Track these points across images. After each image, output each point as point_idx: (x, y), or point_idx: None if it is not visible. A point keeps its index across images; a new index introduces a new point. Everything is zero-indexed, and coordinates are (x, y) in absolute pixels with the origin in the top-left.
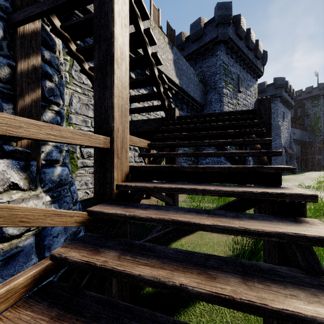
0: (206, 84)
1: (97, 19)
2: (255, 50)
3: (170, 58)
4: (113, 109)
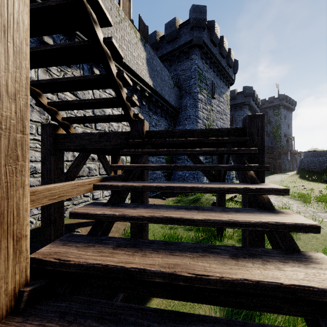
0: (181, 88)
1: None
2: (228, 58)
3: (143, 57)
4: None
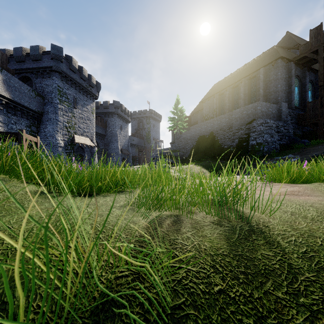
0: (45, 97)
1: None
2: (90, 81)
3: None
4: None
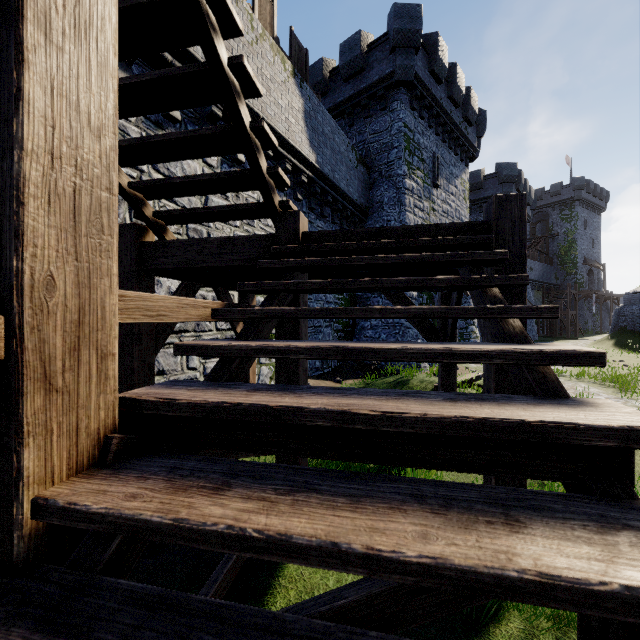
0: (371, 167)
1: None
2: (465, 106)
3: (298, 108)
4: (18, 200)
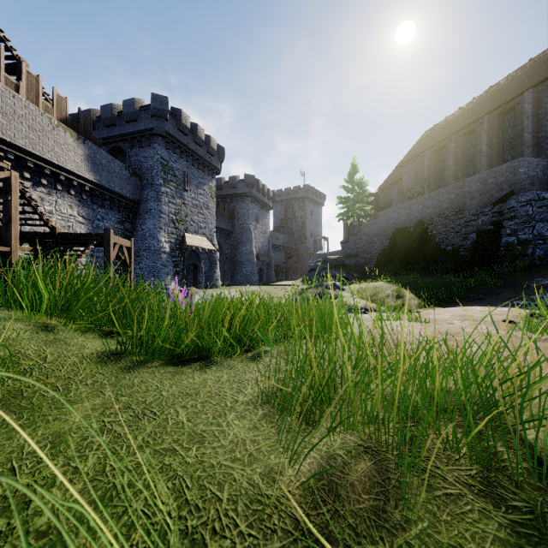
0: (143, 176)
1: (5, 208)
2: (208, 146)
3: (82, 154)
4: (12, 238)
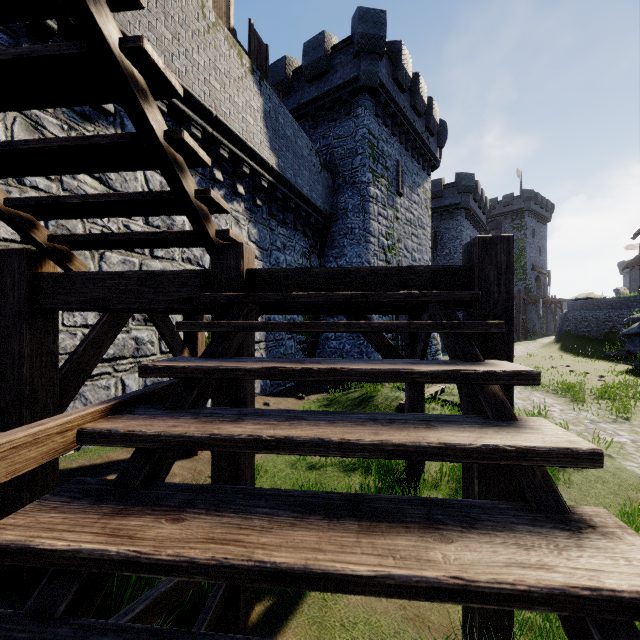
0: (335, 172)
1: None
2: (427, 117)
3: (257, 107)
4: None
